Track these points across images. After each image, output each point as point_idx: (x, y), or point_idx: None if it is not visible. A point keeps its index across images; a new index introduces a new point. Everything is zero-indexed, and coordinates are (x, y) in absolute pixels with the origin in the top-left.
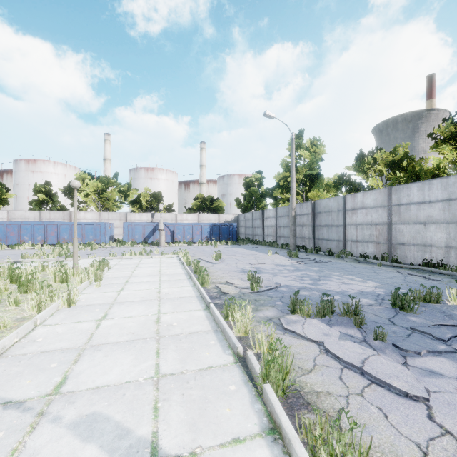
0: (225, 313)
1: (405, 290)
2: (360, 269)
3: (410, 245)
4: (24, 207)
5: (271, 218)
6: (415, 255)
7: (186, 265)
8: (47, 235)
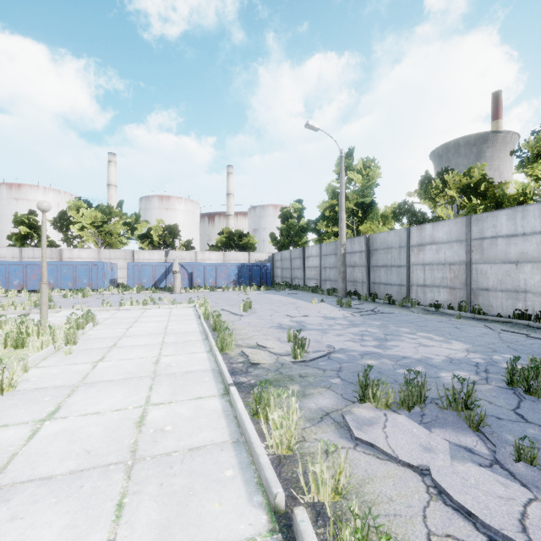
0: (253, 407)
1: (510, 356)
2: (435, 323)
3: (497, 291)
4: (6, 243)
5: (314, 257)
6: (504, 303)
7: (203, 320)
8: (27, 279)
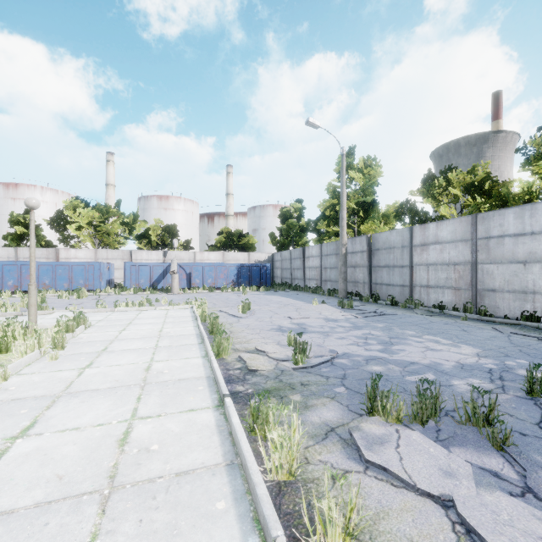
0: (250, 422)
1: (524, 361)
2: (440, 325)
3: (504, 292)
4: (2, 244)
5: (315, 257)
6: (511, 305)
7: (200, 322)
8: (21, 280)
